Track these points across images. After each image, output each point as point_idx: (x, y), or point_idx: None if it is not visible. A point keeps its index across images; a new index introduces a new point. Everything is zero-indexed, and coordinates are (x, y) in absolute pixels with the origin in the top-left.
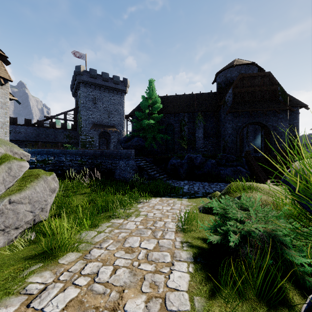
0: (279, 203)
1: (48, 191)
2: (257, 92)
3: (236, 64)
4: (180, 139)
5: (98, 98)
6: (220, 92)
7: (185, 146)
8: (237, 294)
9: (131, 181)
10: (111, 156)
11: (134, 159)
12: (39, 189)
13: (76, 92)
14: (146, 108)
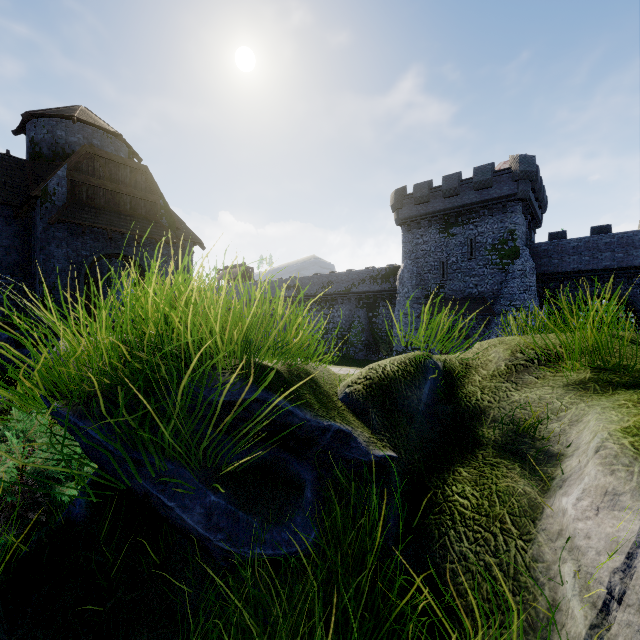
0: None
1: None
2: (123, 197)
3: (81, 118)
4: None
5: None
6: (36, 164)
7: None
8: None
9: None
10: None
11: None
12: None
13: None
14: None
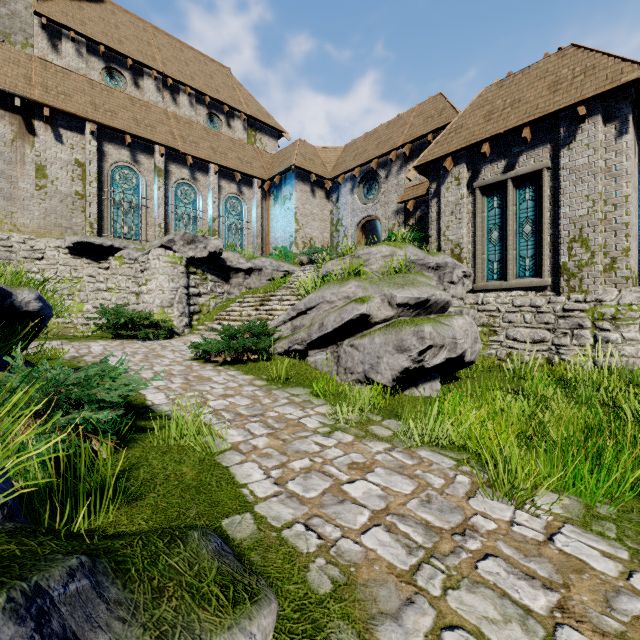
0: None
1: (390, 347)
2: None
3: None
4: None
5: None
6: None
7: None
8: None
9: None
10: None
11: None
12: (378, 340)
13: None
14: None
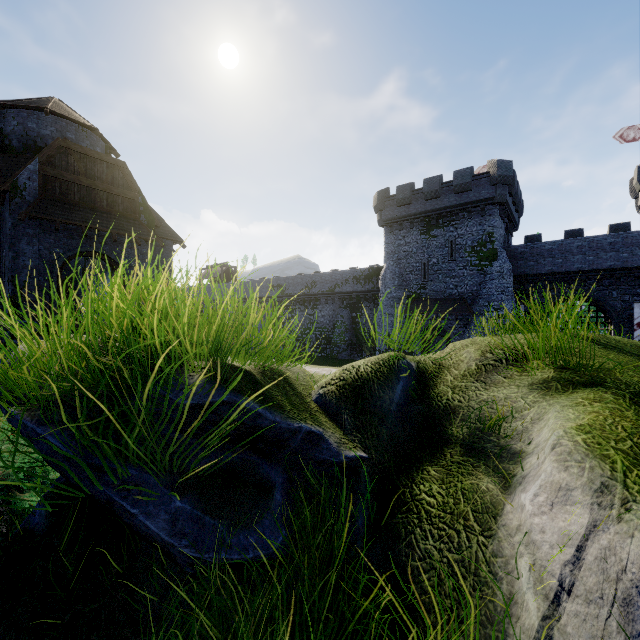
0: None
1: None
2: (100, 193)
3: (54, 111)
4: None
5: None
6: (5, 157)
7: None
8: None
9: None
10: None
11: None
12: None
13: None
14: None
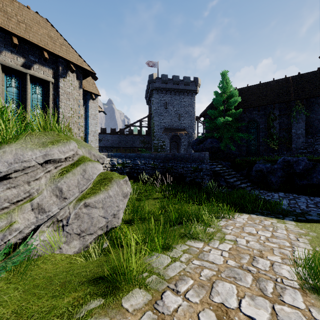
0: None
1: (120, 196)
2: None
3: None
4: (267, 138)
5: (169, 103)
6: None
7: (275, 146)
8: None
9: (205, 188)
10: (183, 159)
11: (208, 162)
12: (112, 193)
13: (149, 100)
14: (221, 105)
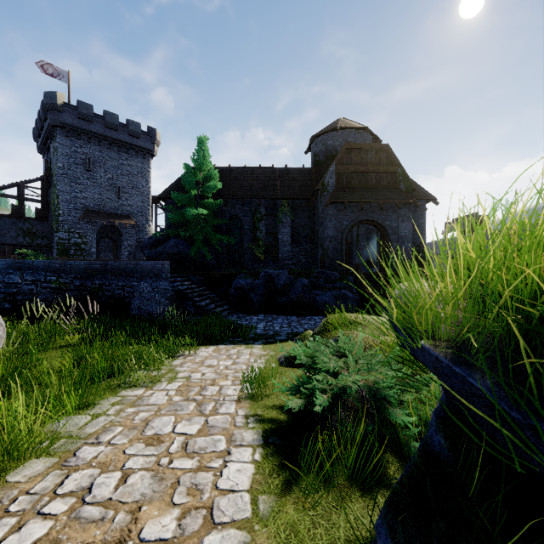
0: (391, 343)
1: None
2: (370, 174)
3: (341, 126)
4: (252, 243)
5: (95, 161)
6: (317, 168)
7: (261, 255)
8: (322, 481)
9: (162, 319)
10: (124, 273)
11: (169, 278)
12: None
13: (46, 144)
14: (191, 187)
